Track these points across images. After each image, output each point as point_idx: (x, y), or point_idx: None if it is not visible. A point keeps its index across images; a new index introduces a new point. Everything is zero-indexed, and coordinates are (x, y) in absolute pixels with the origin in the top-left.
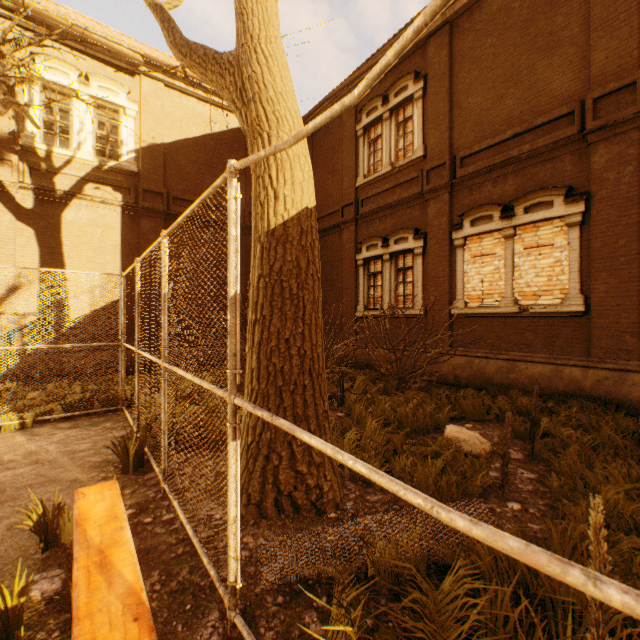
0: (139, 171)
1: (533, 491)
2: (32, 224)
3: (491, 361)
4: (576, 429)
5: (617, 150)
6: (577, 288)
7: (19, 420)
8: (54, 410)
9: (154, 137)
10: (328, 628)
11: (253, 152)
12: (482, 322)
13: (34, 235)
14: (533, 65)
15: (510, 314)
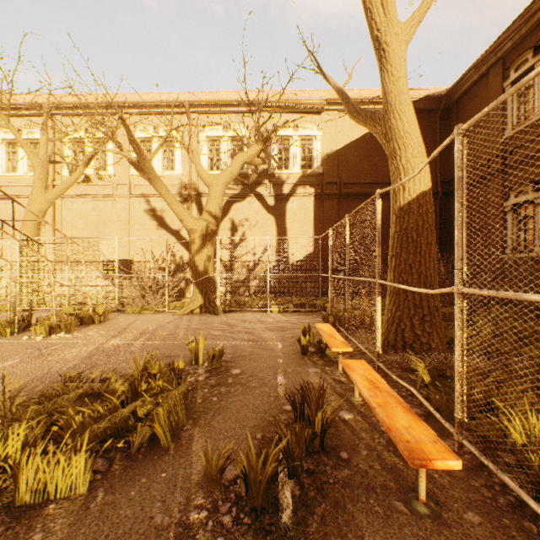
0: (323, 172)
1: None
2: (273, 214)
3: None
4: None
5: None
6: None
7: (278, 309)
8: (288, 308)
9: (331, 148)
10: (417, 375)
11: (391, 167)
12: None
13: (274, 220)
14: None
15: None
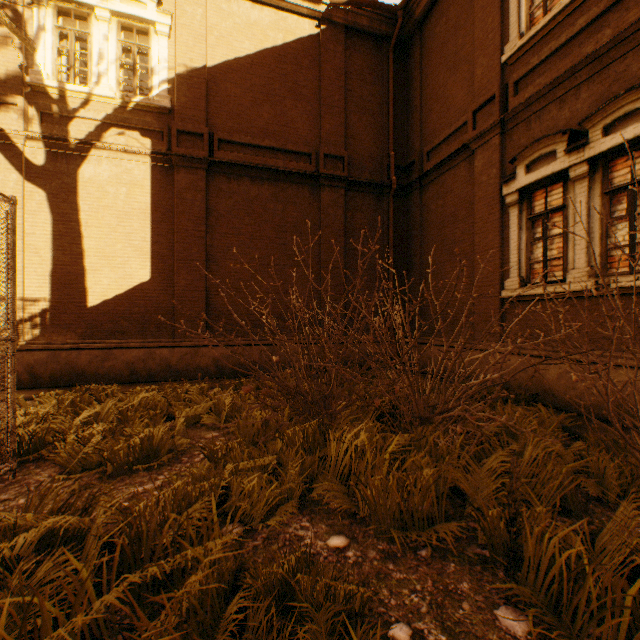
0: (174, 108)
1: None
2: (43, 185)
3: None
4: None
5: None
6: None
7: None
8: None
9: (192, 59)
10: None
11: None
12: None
13: (46, 199)
14: None
15: None
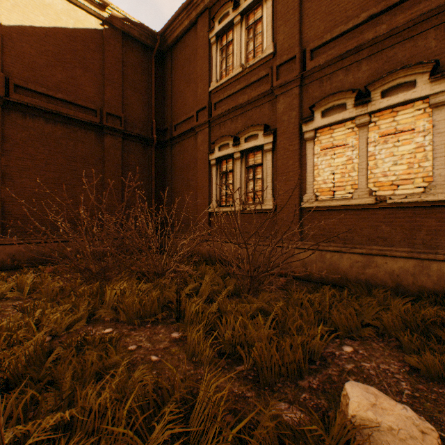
0: None
1: None
2: None
3: (345, 255)
4: None
5: None
6: (444, 174)
7: None
8: None
9: None
10: None
11: None
12: (333, 215)
13: None
14: None
15: (364, 206)
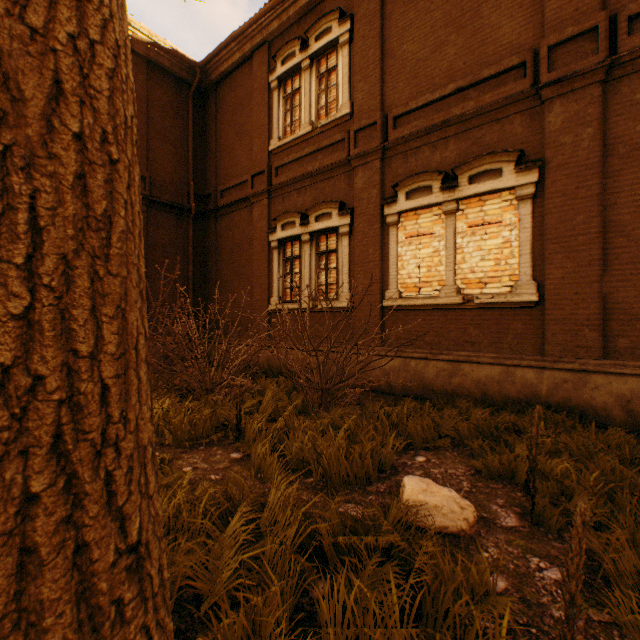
0: None
1: (587, 629)
2: None
3: (431, 363)
4: (554, 454)
5: (575, 109)
6: (529, 274)
7: None
8: None
9: None
10: None
11: None
12: (419, 316)
13: None
14: (478, 7)
15: (452, 306)
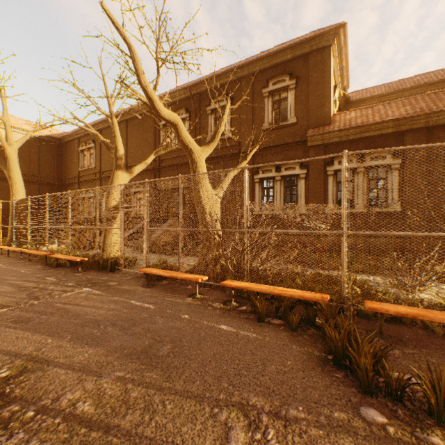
0: None
1: None
2: None
3: None
4: None
5: None
6: None
7: None
8: None
9: None
10: None
11: (11, 188)
12: None
13: None
14: None
15: None
